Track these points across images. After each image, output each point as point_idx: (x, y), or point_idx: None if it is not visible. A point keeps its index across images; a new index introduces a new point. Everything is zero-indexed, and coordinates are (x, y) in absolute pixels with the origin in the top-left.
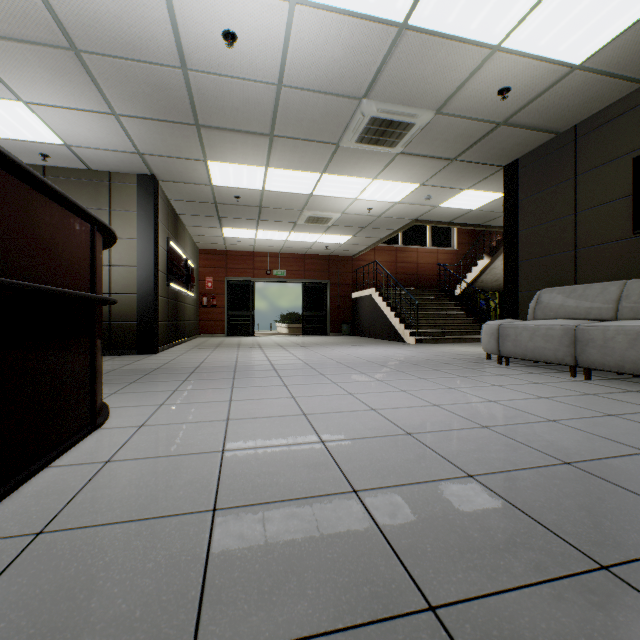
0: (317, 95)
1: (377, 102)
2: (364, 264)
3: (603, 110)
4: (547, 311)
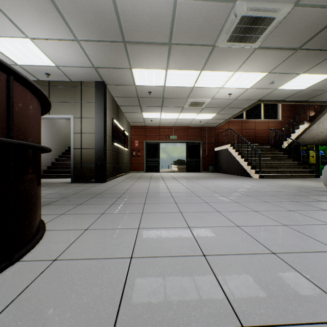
0: (202, 3)
1: (247, 2)
2: (222, 131)
3: None
4: None
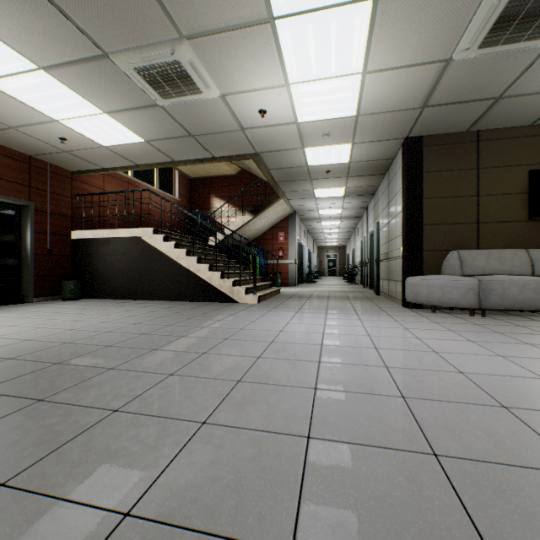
0: None
1: None
2: (90, 189)
3: (500, 129)
4: (475, 268)
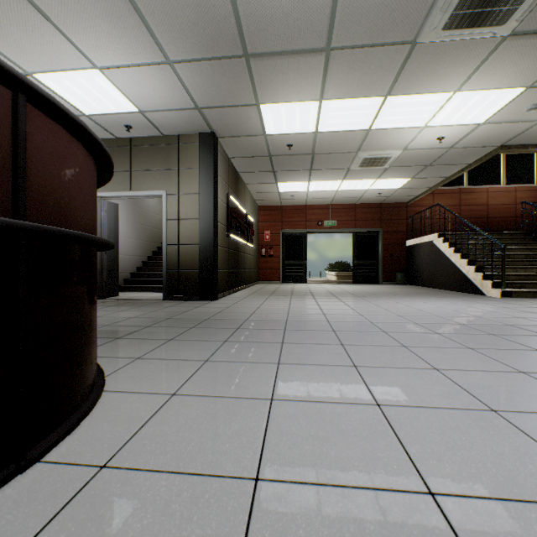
0: None
1: None
2: (420, 210)
3: None
4: None
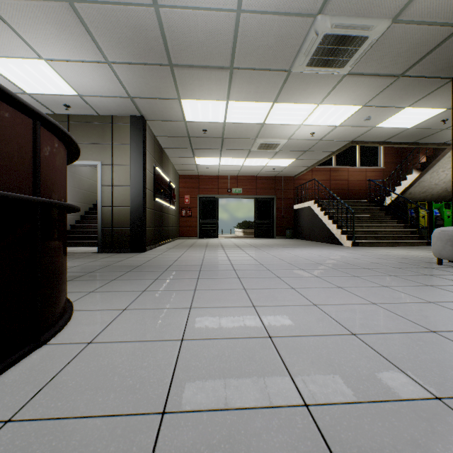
0: (273, 17)
1: (331, 17)
2: (303, 182)
3: None
4: None
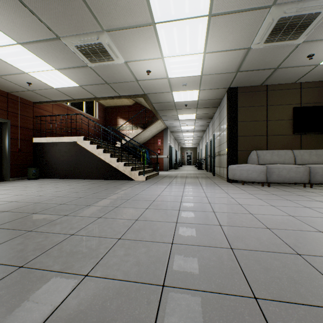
0: None
1: None
2: (45, 113)
3: (278, 84)
4: (265, 160)
